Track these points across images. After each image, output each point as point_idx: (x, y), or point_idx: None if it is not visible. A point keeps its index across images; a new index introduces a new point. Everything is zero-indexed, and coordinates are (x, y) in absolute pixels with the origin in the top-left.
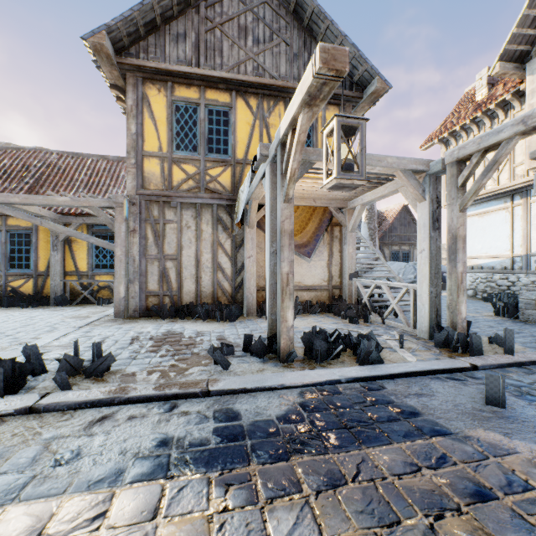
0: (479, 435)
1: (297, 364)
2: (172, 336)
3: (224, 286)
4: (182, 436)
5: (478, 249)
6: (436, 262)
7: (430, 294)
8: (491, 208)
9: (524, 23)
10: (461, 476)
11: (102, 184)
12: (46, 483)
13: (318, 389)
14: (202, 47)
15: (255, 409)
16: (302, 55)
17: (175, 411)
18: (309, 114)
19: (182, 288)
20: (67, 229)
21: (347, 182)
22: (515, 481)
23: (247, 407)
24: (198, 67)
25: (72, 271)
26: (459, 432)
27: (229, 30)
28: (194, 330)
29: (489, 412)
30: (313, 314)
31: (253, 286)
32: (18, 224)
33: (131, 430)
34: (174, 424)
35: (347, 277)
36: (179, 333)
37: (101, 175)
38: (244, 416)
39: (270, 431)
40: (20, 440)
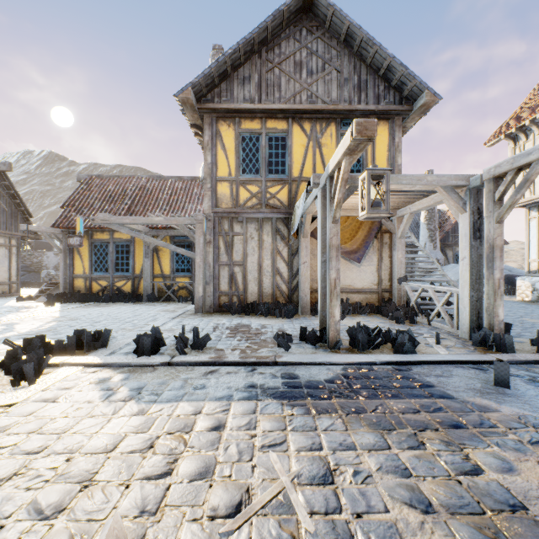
0: (475, 401)
1: (343, 351)
2: (242, 327)
3: (282, 287)
4: (262, 384)
5: None
6: (477, 269)
7: (470, 298)
8: None
9: None
10: (447, 417)
11: (180, 201)
12: (193, 396)
13: (357, 367)
14: (263, 85)
15: (309, 374)
16: (352, 79)
17: (255, 371)
18: (350, 160)
19: (247, 289)
20: (161, 242)
21: (375, 215)
22: (486, 423)
23: (303, 373)
24: (260, 103)
25: (159, 274)
26: (460, 398)
27: (286, 67)
28: (259, 323)
29: (493, 390)
30: (362, 315)
31: (307, 288)
32: (121, 237)
33: (230, 378)
34: (256, 377)
35: (396, 281)
36: (248, 325)
37: (179, 193)
38: (301, 377)
39: (319, 386)
40: (170, 377)
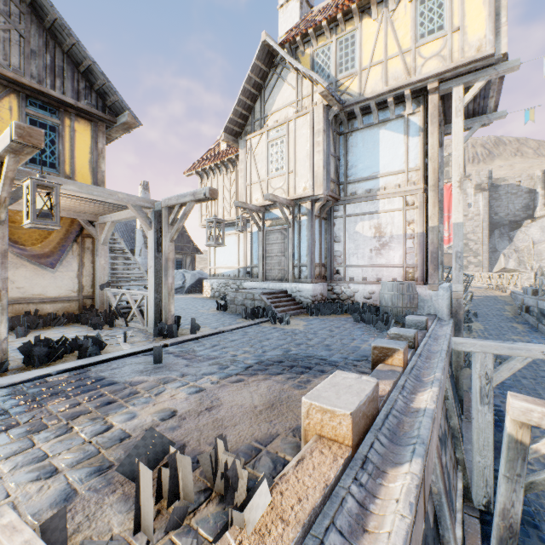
0: (134, 379)
1: (12, 372)
2: None
3: None
4: None
5: (222, 261)
6: (161, 276)
7: (155, 299)
8: (228, 232)
9: (236, 114)
10: (105, 399)
11: None
12: None
13: (26, 384)
14: None
15: None
16: (44, 56)
17: None
18: (16, 159)
19: None
20: None
21: (43, 226)
22: (134, 393)
23: None
24: None
25: None
26: (123, 381)
27: None
28: None
29: (152, 367)
30: (58, 326)
31: None
32: None
33: None
34: None
35: (99, 287)
36: None
37: None
38: None
39: None
40: None
